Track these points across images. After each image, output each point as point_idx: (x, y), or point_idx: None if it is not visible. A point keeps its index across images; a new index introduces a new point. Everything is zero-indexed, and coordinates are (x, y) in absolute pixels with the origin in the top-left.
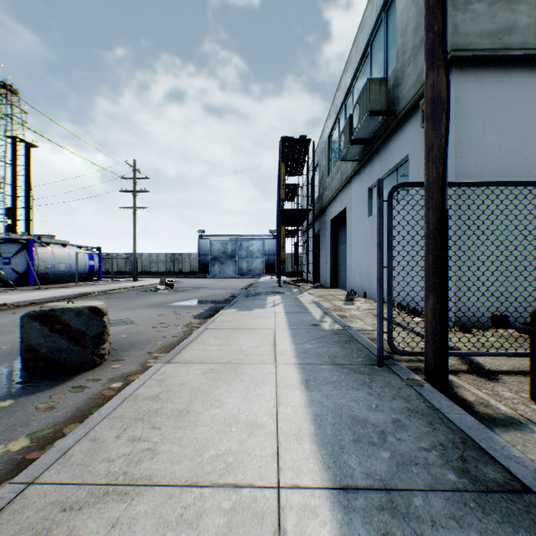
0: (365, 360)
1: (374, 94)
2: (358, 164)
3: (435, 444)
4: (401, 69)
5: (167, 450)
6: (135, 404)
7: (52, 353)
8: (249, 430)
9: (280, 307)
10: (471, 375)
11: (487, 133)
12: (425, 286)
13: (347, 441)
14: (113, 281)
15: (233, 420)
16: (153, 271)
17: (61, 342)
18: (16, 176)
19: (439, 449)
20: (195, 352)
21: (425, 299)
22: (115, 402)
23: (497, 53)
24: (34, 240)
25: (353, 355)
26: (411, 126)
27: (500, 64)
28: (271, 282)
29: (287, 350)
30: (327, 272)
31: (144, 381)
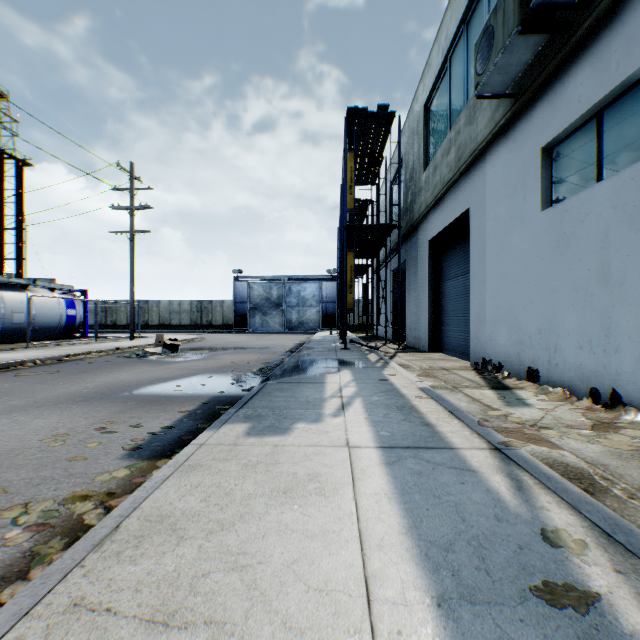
0: None
1: None
2: (511, 106)
3: None
4: None
5: None
6: None
7: None
8: None
9: (360, 417)
10: None
11: None
12: None
13: None
14: (103, 339)
15: None
16: (174, 324)
17: None
18: (3, 202)
19: None
20: None
21: None
22: None
23: None
24: None
25: None
26: None
27: None
28: (331, 341)
29: None
30: (422, 326)
31: None
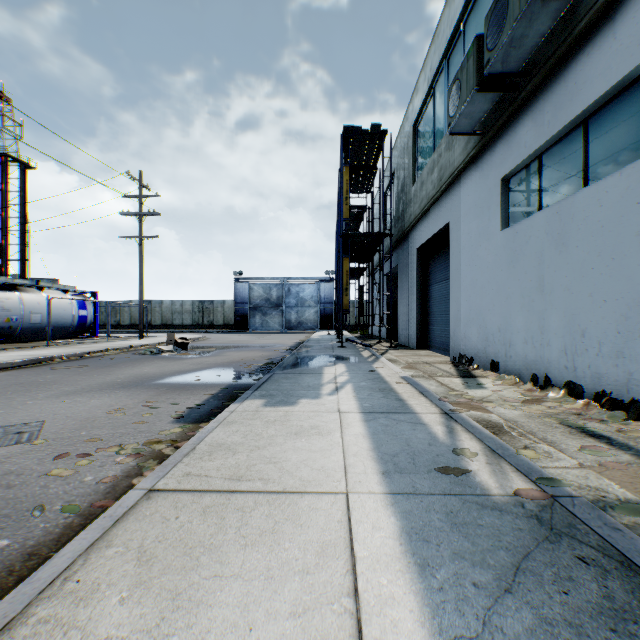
0: None
1: None
2: (479, 141)
3: None
4: None
5: None
6: None
7: None
8: None
9: (349, 395)
10: None
11: None
12: None
13: None
14: (112, 338)
15: None
16: (176, 324)
17: None
18: (7, 204)
19: None
20: None
21: None
22: None
23: None
24: None
25: None
26: None
27: None
28: (329, 340)
29: None
30: (411, 326)
31: None
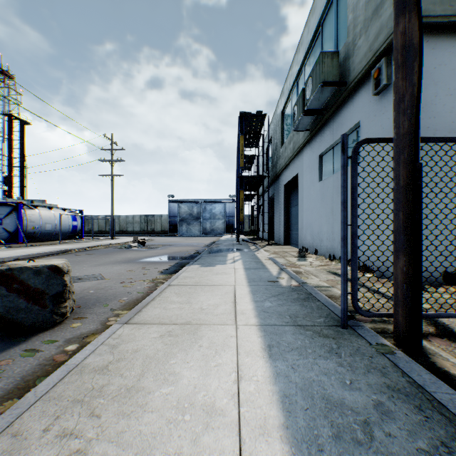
0: (327, 320)
1: (327, 66)
2: (309, 134)
3: (436, 443)
4: (352, 43)
5: (100, 454)
6: (79, 379)
7: (9, 313)
8: (205, 418)
9: (240, 263)
10: (443, 339)
11: (439, 97)
12: (394, 245)
13: (325, 438)
14: (93, 239)
15: (187, 402)
16: (129, 231)
17: (19, 302)
18: (12, 149)
19: (443, 452)
20: (155, 310)
21: (394, 259)
22: (57, 375)
23: (450, 19)
24: (23, 203)
25: (313, 314)
26: (362, 94)
27: (451, 30)
28: (231, 240)
29: (247, 309)
30: (281, 231)
31: (96, 346)
